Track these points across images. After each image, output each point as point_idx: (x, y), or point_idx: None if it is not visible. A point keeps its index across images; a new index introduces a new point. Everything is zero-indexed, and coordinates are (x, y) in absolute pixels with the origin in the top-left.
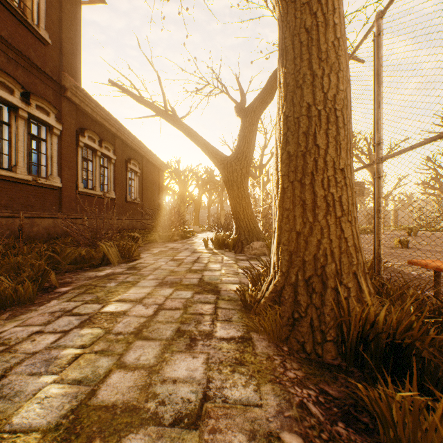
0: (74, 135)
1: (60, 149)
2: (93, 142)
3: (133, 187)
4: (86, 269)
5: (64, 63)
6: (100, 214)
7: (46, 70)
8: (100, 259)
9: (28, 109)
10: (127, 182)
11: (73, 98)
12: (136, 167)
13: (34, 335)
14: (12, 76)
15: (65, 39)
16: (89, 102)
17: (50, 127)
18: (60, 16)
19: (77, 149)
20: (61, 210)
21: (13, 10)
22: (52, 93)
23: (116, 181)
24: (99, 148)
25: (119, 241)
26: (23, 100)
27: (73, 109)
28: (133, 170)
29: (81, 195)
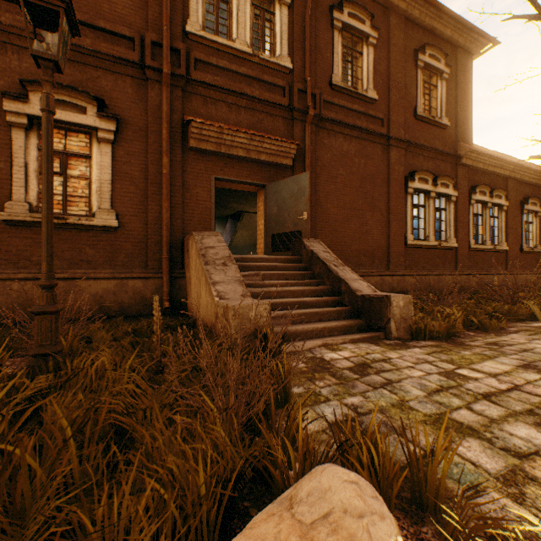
0: (465, 196)
1: (454, 213)
2: (483, 196)
3: (530, 232)
4: (513, 321)
5: (457, 134)
6: (488, 269)
7: (444, 150)
8: (521, 315)
9: (435, 190)
10: (522, 228)
11: (465, 162)
12: (534, 207)
13: (527, 343)
14: (427, 170)
15: (458, 111)
16: (481, 158)
17: (447, 197)
18: (454, 94)
19: (467, 207)
20: (456, 267)
21: (426, 120)
22: (448, 166)
23: (507, 229)
24: (488, 199)
25: (538, 301)
26: (433, 184)
27: (464, 172)
28: (529, 211)
29: (471, 251)
